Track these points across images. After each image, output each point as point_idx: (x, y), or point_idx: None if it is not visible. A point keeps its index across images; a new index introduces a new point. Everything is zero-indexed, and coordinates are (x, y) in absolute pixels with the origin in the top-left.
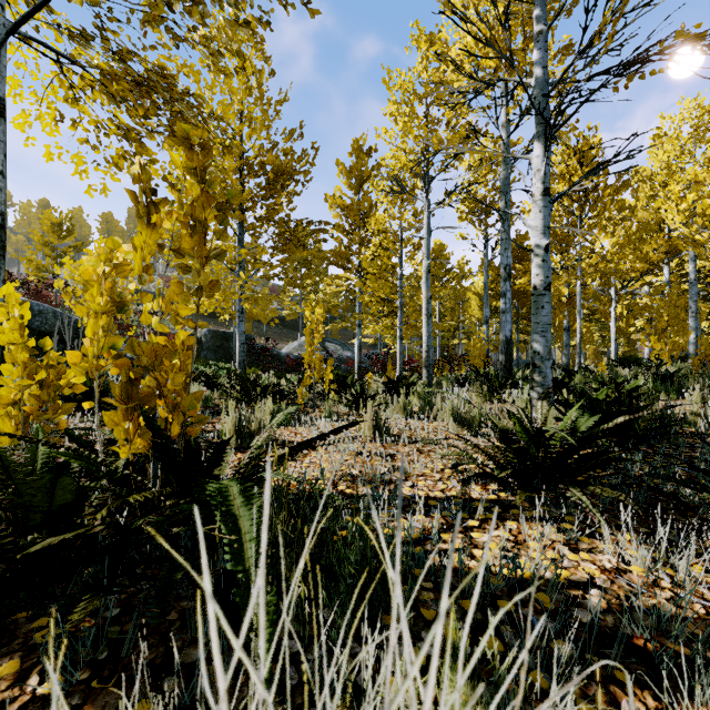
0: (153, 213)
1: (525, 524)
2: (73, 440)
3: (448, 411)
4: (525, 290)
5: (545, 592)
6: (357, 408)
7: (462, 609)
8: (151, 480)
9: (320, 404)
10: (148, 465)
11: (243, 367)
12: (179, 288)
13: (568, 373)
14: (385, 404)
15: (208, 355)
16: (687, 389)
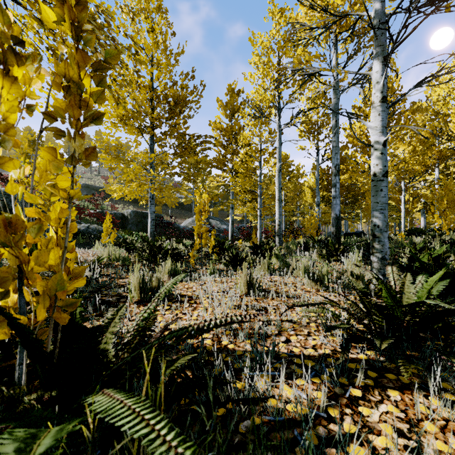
0: (13, 64)
1: (418, 403)
2: None
3: (301, 269)
4: (343, 184)
5: None
6: (233, 266)
7: None
8: (17, 369)
9: (206, 262)
10: (17, 349)
11: (153, 236)
12: (50, 155)
13: None
14: (253, 263)
15: (132, 227)
16: None
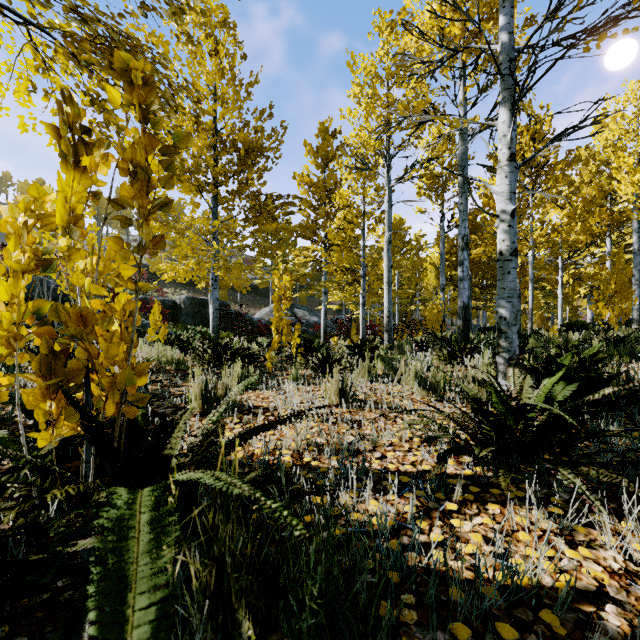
0: (83, 154)
1: (513, 512)
2: (22, 411)
3: (412, 374)
4: (478, 260)
5: (550, 609)
6: (323, 371)
7: (454, 639)
8: (83, 467)
9: (288, 367)
10: (81, 448)
11: (217, 332)
12: (117, 244)
13: (522, 337)
14: (350, 367)
15: (186, 320)
16: (638, 353)
